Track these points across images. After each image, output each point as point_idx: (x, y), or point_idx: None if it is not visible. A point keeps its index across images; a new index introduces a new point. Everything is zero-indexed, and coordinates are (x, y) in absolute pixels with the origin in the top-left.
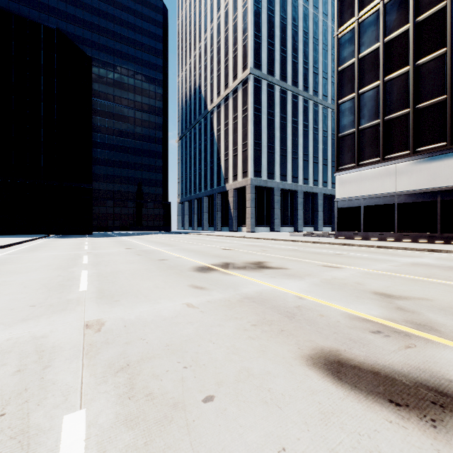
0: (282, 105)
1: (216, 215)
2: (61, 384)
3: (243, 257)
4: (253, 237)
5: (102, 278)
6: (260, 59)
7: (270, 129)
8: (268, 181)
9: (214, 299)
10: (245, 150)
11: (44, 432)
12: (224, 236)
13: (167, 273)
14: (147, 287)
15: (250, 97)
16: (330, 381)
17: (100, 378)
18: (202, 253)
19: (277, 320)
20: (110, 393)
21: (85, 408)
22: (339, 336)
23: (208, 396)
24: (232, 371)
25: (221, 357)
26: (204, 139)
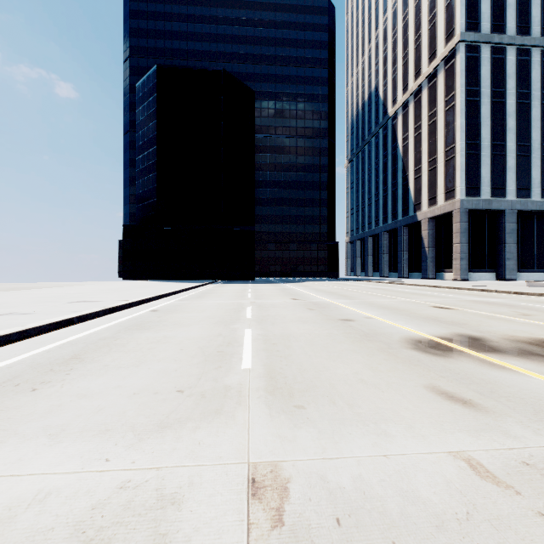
0: (520, 74)
1: (401, 256)
2: None
3: (492, 325)
4: (473, 288)
5: (270, 346)
6: (478, 13)
7: (495, 119)
8: (493, 201)
9: (537, 458)
10: (449, 158)
11: None
12: (419, 286)
13: (366, 348)
14: (344, 377)
15: (459, 77)
16: None
17: None
18: (403, 311)
19: None
20: None
21: None
22: None
23: None
24: None
25: None
26: (382, 156)
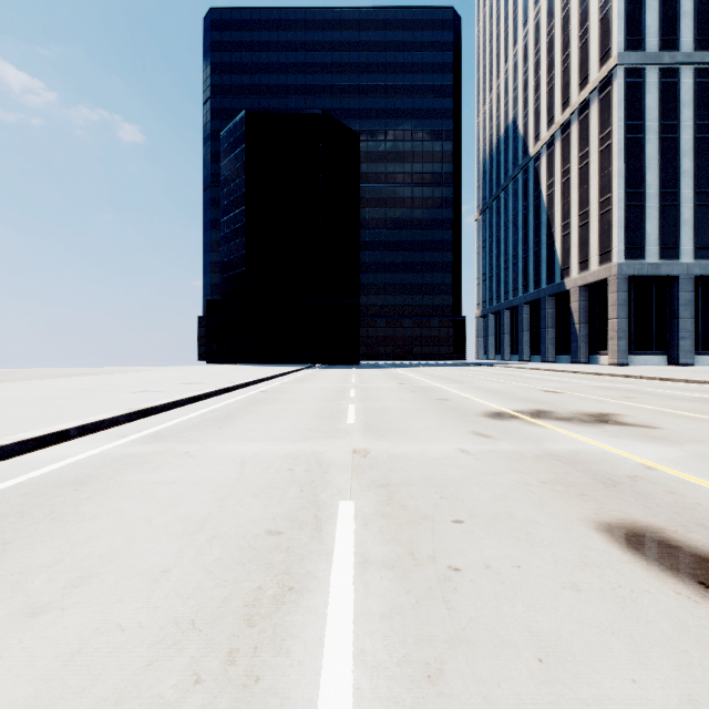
0: (699, 101)
1: (546, 335)
2: (336, 484)
3: (577, 404)
4: (616, 374)
5: (369, 413)
6: (642, 27)
7: (665, 160)
8: (662, 264)
9: (498, 450)
10: (605, 212)
11: (328, 505)
12: (557, 371)
13: (445, 415)
14: (417, 427)
15: (616, 109)
16: (618, 547)
17: (365, 487)
18: (506, 394)
19: (583, 484)
20: (372, 498)
21: (353, 500)
22: (680, 517)
23: (458, 520)
24: (491, 511)
25: (484, 499)
26: (522, 207)
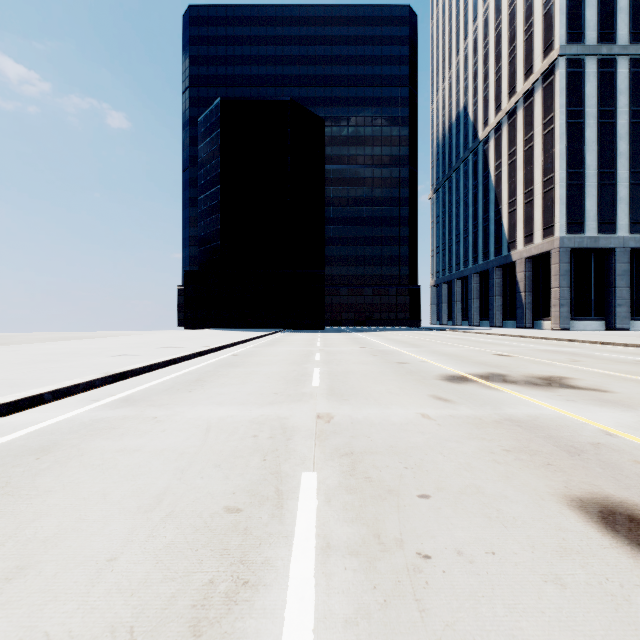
0: (634, 89)
1: (494, 302)
2: (299, 453)
3: (528, 368)
4: (560, 338)
5: (333, 377)
6: (582, 22)
7: (603, 143)
8: (600, 238)
9: (458, 414)
10: (548, 190)
11: (290, 477)
12: (505, 336)
13: (404, 379)
14: (379, 390)
15: (558, 97)
16: (596, 527)
17: (328, 456)
18: (460, 358)
19: (547, 453)
20: (336, 468)
21: (316, 471)
22: None
23: (424, 494)
24: (458, 483)
25: (449, 470)
26: (472, 186)
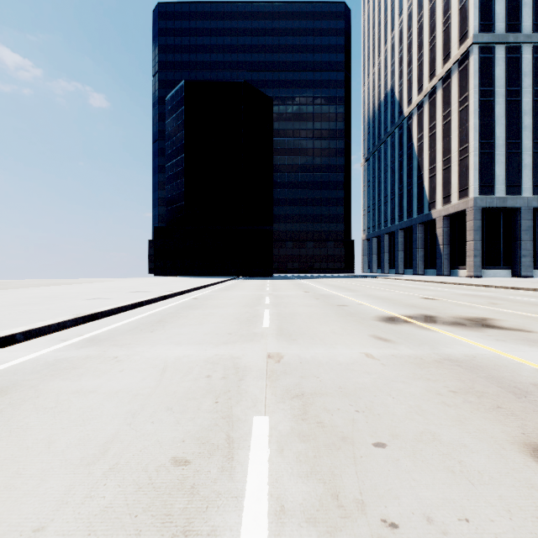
0: (536, 72)
1: (416, 253)
2: (251, 394)
3: (454, 310)
4: (475, 284)
5: (281, 318)
6: (492, 14)
7: (510, 118)
8: (508, 198)
9: (400, 354)
10: (463, 158)
11: (241, 421)
12: (428, 282)
13: (345, 320)
14: (323, 331)
15: (472, 78)
16: None
17: (279, 398)
18: (392, 301)
19: (493, 394)
20: (287, 411)
21: (268, 415)
22: None
23: (379, 442)
24: (412, 429)
25: (401, 413)
26: (398, 155)
